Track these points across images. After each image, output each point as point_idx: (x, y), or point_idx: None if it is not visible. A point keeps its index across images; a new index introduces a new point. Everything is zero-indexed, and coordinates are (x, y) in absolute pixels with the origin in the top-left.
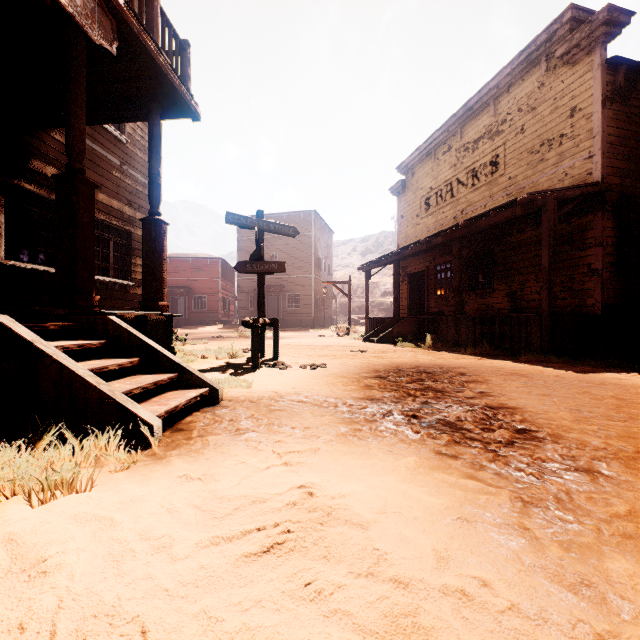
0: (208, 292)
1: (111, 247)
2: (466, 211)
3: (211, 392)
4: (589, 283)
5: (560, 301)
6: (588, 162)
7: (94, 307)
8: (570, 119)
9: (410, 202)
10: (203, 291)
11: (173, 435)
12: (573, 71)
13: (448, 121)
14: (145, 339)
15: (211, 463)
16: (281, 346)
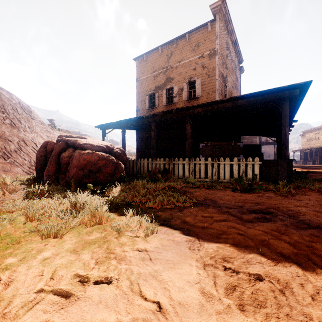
0: None
1: None
2: (314, 144)
3: None
4: None
5: None
6: None
7: None
8: None
9: (304, 138)
10: None
11: None
12: None
13: (311, 128)
14: None
15: None
16: None
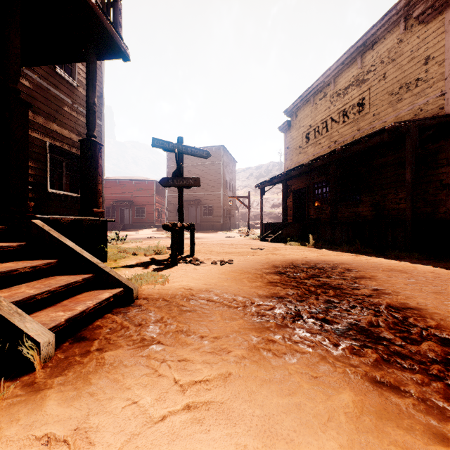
0: (146, 205)
1: (64, 167)
2: (338, 142)
3: (126, 291)
4: (441, 195)
5: (416, 209)
6: (440, 99)
7: (28, 212)
8: (424, 66)
9: (294, 137)
10: (142, 204)
11: (71, 347)
12: (427, 28)
13: (324, 74)
14: (66, 241)
15: (94, 403)
16: (197, 244)
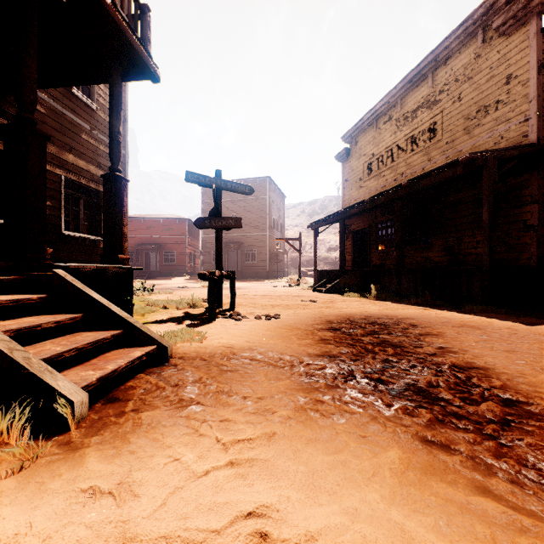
0: (177, 248)
1: (81, 205)
2: (405, 174)
3: (159, 349)
4: (525, 238)
5: (496, 255)
6: (524, 125)
7: (46, 260)
8: (506, 86)
9: (354, 167)
10: (172, 247)
11: (104, 408)
12: (509, 41)
13: (389, 93)
14: (91, 293)
15: (135, 460)
16: (238, 296)
